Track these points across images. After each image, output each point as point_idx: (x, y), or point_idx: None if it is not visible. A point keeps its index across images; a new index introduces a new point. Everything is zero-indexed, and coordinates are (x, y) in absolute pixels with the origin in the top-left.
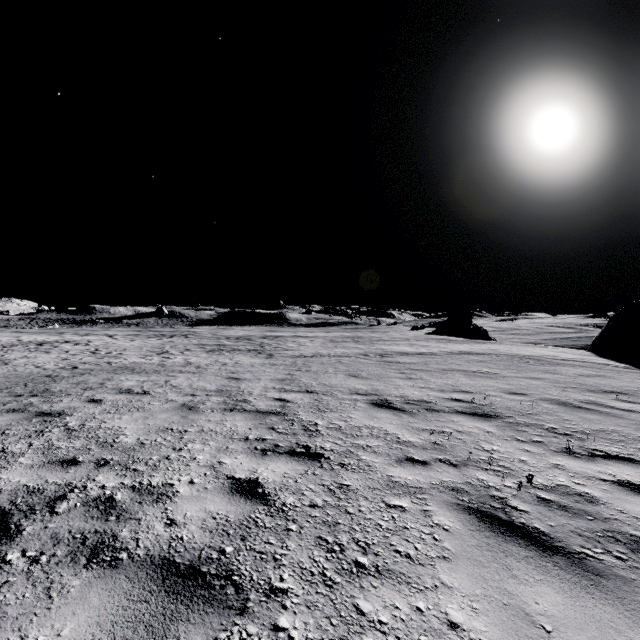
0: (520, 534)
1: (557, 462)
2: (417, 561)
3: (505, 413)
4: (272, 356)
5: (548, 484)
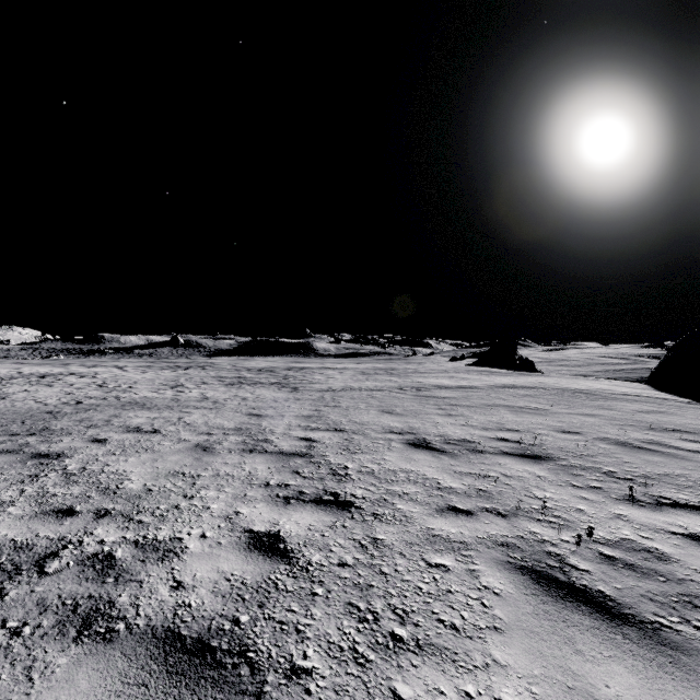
0: (582, 599)
1: (619, 512)
2: (464, 633)
3: (557, 454)
4: (297, 390)
5: (611, 538)
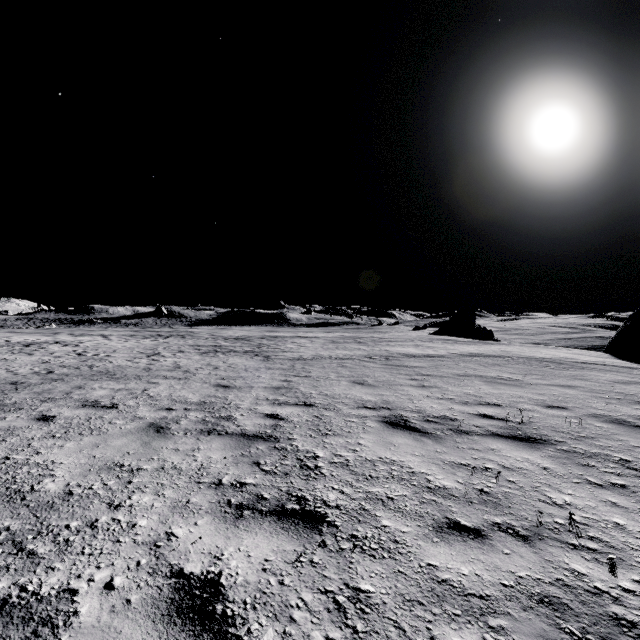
0: None
1: None
2: None
3: (553, 436)
4: (269, 358)
5: None
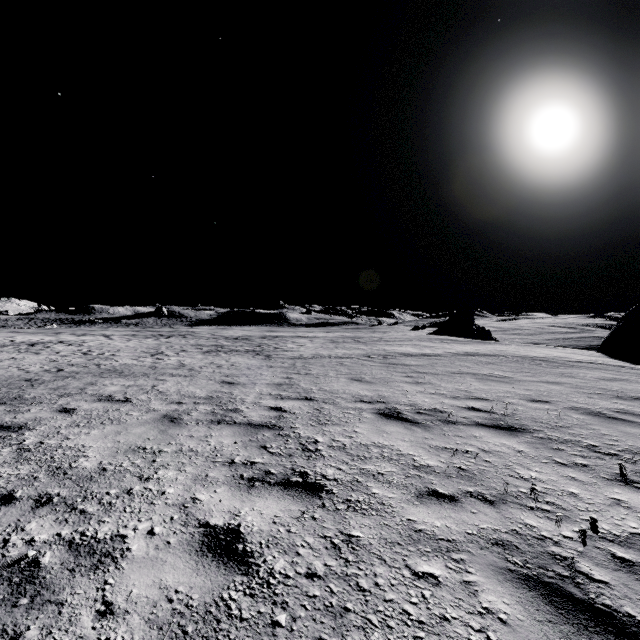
0: (611, 629)
1: (616, 496)
2: None
3: (532, 426)
4: (270, 357)
5: (618, 533)
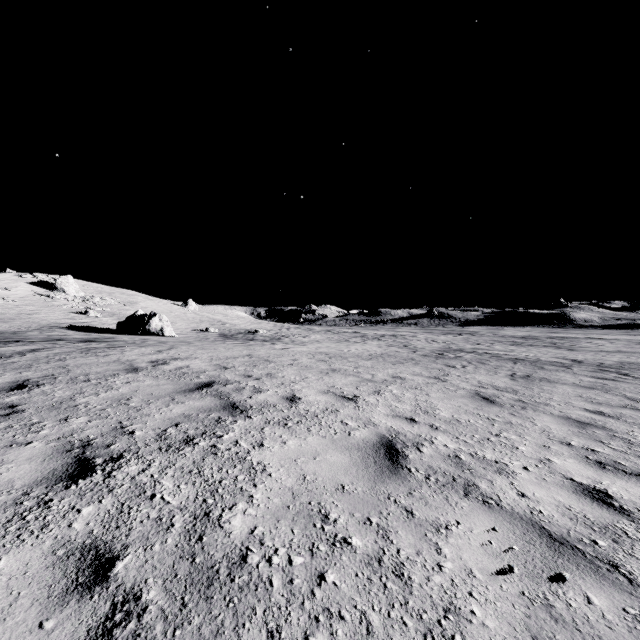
0: None
1: None
2: None
3: None
4: (573, 350)
5: None
